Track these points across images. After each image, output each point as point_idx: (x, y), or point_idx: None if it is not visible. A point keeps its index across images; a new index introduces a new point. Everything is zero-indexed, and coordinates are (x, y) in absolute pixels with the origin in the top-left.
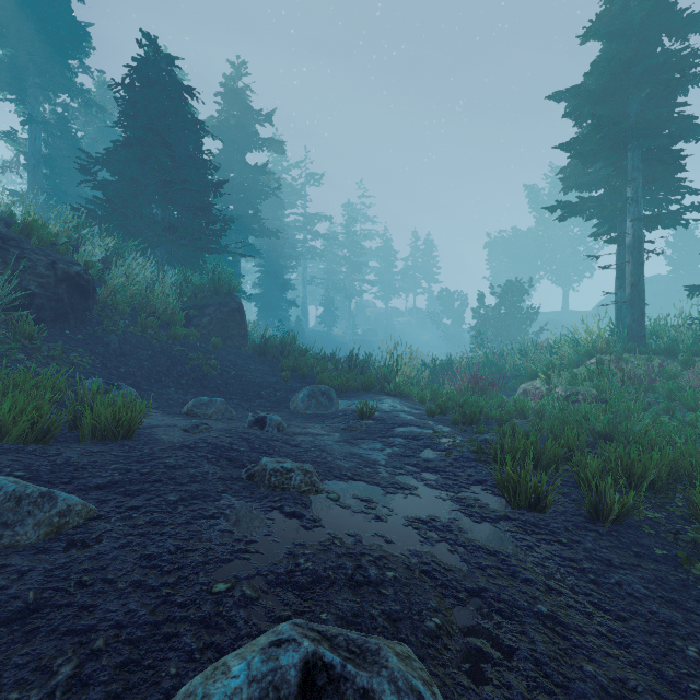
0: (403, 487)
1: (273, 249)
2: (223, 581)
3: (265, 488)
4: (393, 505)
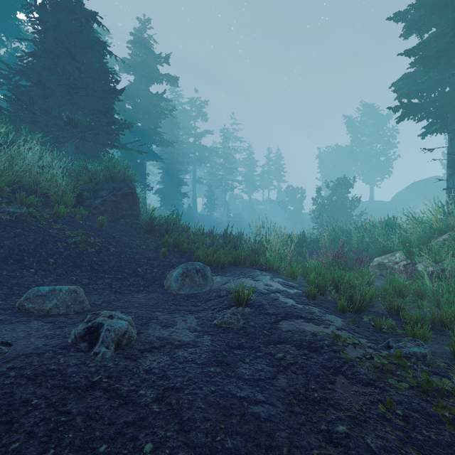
0: None
1: (171, 157)
2: None
3: None
4: None
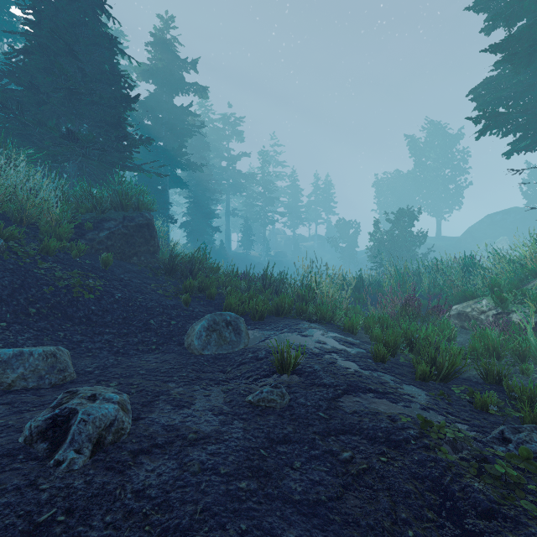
0: None
1: (200, 184)
2: None
3: None
4: None
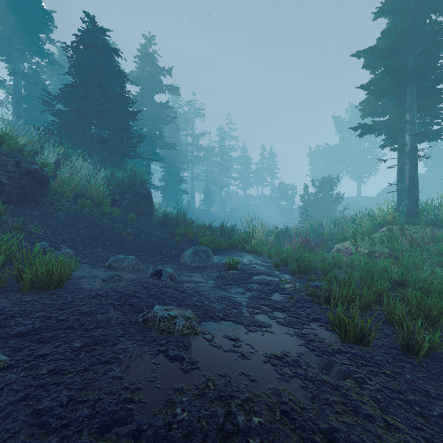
0: (260, 325)
1: (172, 157)
2: (104, 439)
3: (155, 331)
4: (254, 343)
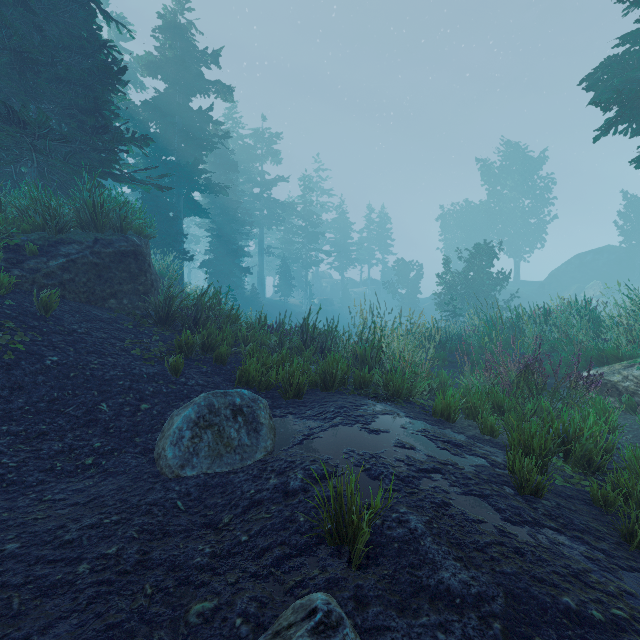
0: None
1: (225, 212)
2: None
3: None
4: None
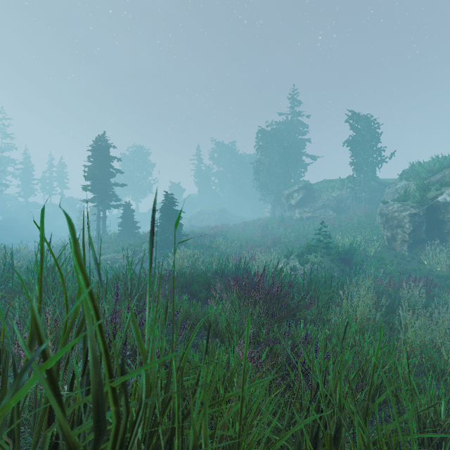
0: None
1: None
2: None
3: None
4: None
